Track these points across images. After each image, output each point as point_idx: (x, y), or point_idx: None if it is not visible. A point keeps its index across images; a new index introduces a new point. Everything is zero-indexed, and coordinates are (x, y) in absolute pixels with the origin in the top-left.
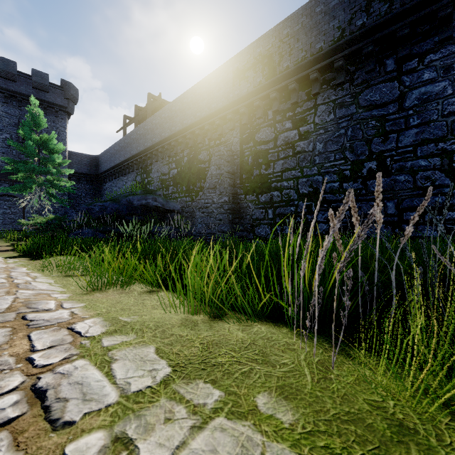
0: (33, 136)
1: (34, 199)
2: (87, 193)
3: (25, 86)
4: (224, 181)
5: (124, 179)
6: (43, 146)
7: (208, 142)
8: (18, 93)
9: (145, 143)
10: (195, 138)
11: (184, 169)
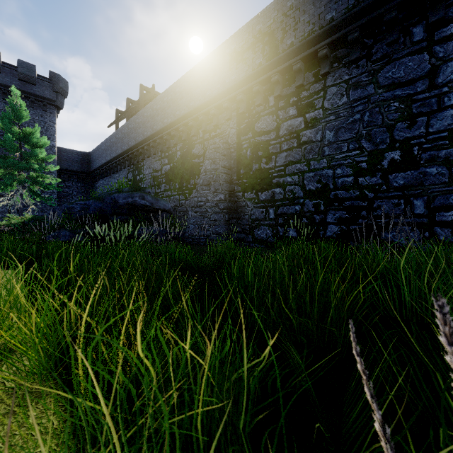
0: (13, 129)
1: (15, 197)
2: (78, 191)
3: (10, 77)
4: (219, 177)
5: (116, 176)
6: (24, 140)
7: (203, 134)
8: (2, 85)
9: (136, 138)
10: (188, 130)
11: (177, 165)
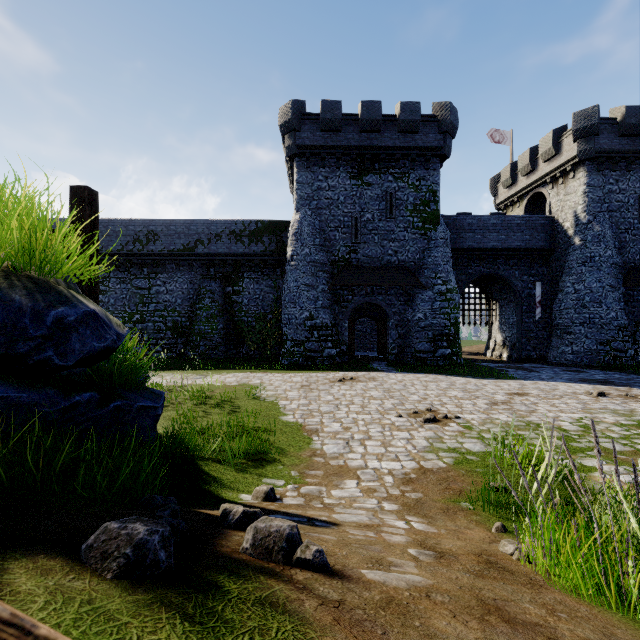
0: None
1: None
2: None
3: None
4: None
5: None
6: None
7: None
8: None
9: None
10: None
11: None
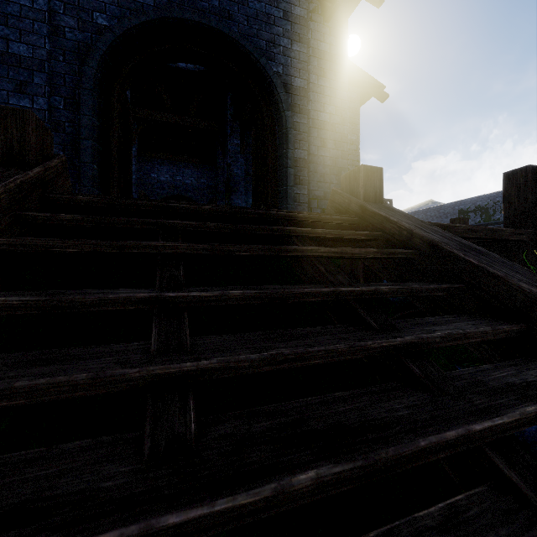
0: None
1: None
2: None
3: None
4: None
5: None
6: None
7: None
8: None
9: None
10: None
11: None
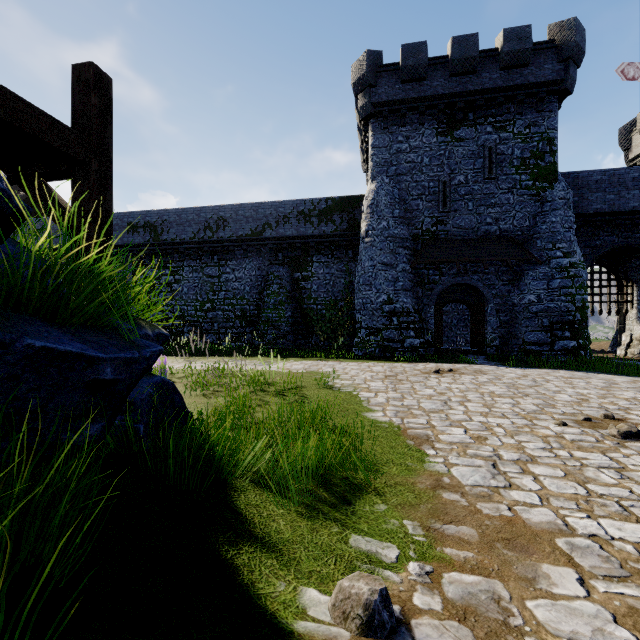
0: None
1: None
2: None
3: None
4: None
5: None
6: None
7: None
8: None
9: None
10: None
11: None
